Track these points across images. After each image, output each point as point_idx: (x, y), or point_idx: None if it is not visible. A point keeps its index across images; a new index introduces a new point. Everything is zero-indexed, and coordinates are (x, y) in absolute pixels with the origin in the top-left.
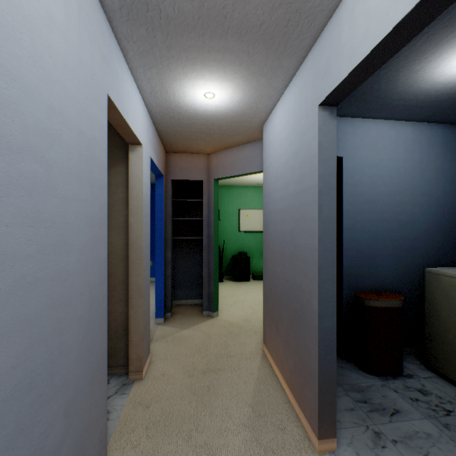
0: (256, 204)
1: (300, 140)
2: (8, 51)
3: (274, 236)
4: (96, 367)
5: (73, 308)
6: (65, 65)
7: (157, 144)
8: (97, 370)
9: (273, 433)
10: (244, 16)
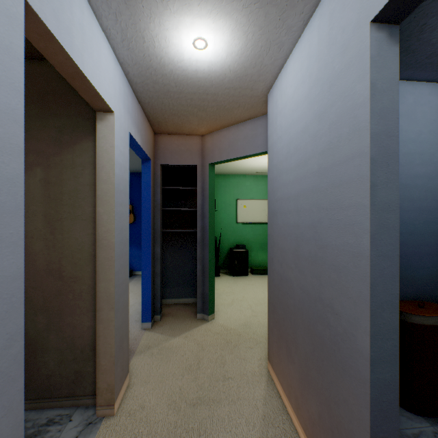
0: (255, 194)
1: (330, 91)
2: None
3: (284, 231)
4: None
5: None
6: None
7: (140, 120)
8: None
9: None
10: None
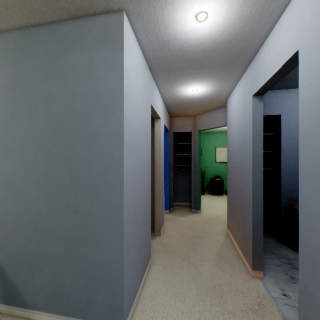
0: None
1: (244, 112)
2: (134, 108)
3: (233, 165)
4: (148, 215)
5: (143, 189)
6: (142, 102)
7: (166, 115)
8: (148, 217)
9: (227, 265)
10: (210, 61)
